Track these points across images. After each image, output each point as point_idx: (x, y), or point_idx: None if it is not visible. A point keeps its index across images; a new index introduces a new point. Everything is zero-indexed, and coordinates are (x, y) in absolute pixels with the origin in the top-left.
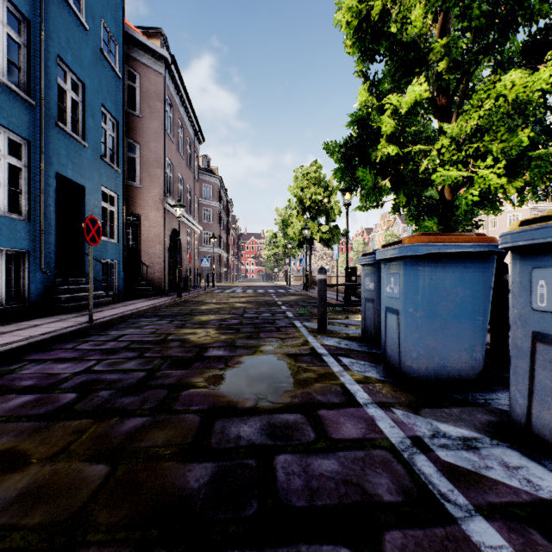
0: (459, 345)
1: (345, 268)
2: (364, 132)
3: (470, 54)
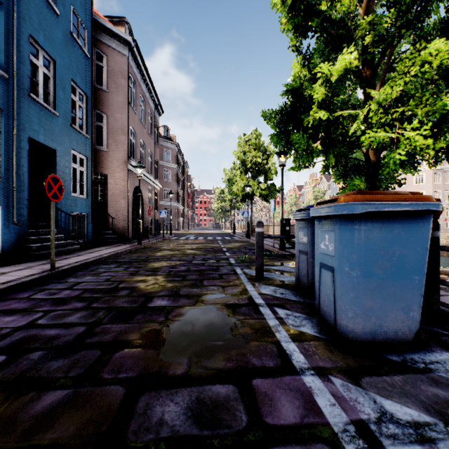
0: (396, 305)
1: (280, 220)
2: (297, 100)
3: (394, 28)
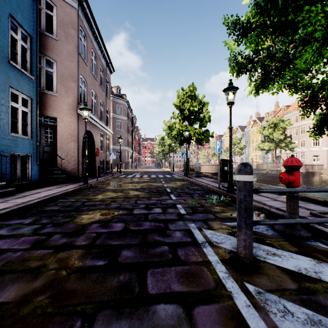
0: None
1: (229, 161)
2: None
3: None
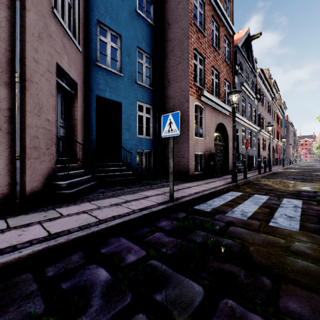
0: None
1: None
2: None
3: None
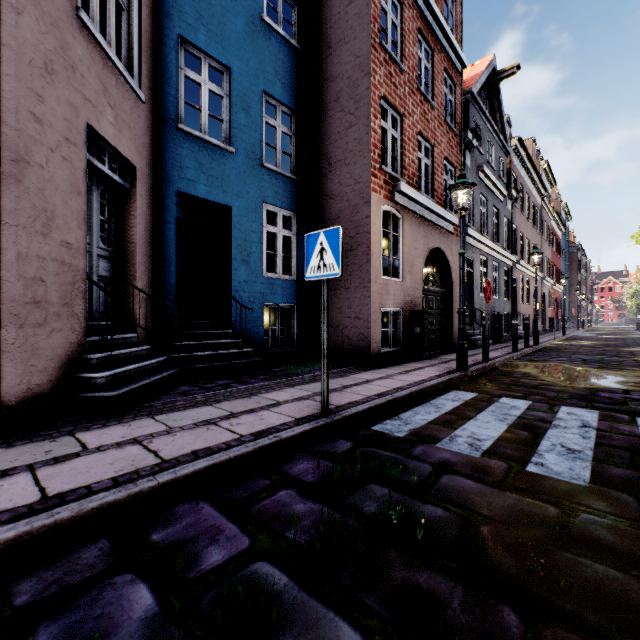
0: None
1: None
2: None
3: None
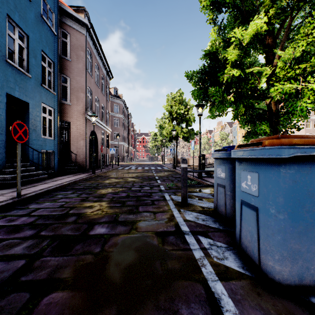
0: None
1: (198, 156)
2: (214, 62)
3: (295, 1)
